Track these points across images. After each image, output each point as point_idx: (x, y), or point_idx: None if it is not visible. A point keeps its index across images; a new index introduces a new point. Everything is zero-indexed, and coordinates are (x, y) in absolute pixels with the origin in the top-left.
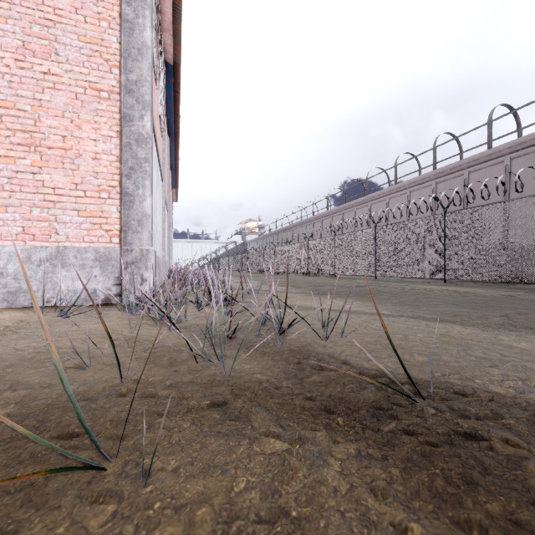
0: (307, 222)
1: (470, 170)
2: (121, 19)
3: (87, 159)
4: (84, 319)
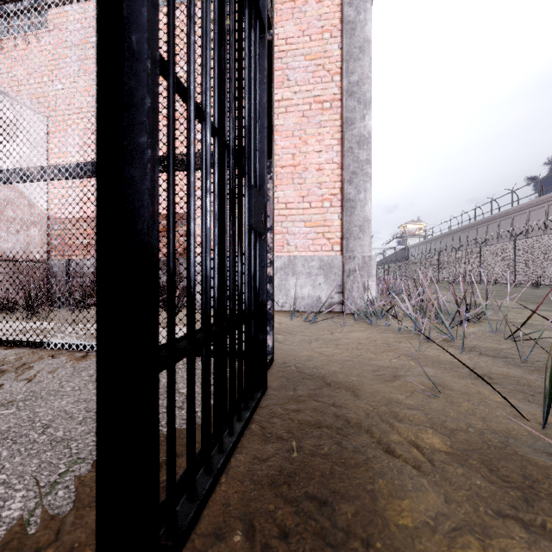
0: (500, 217)
1: None
2: (343, 23)
3: (312, 171)
4: (331, 326)
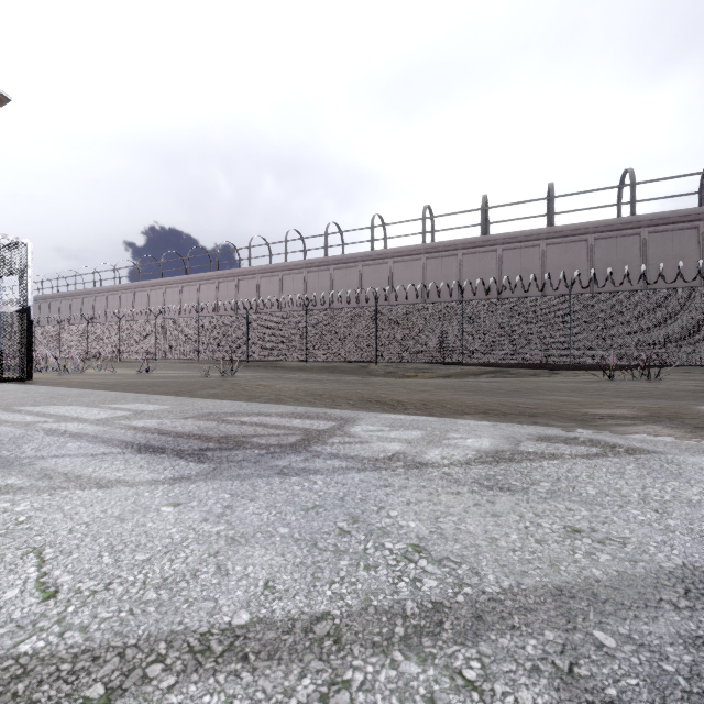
0: (85, 294)
1: (239, 279)
2: None
3: None
4: None
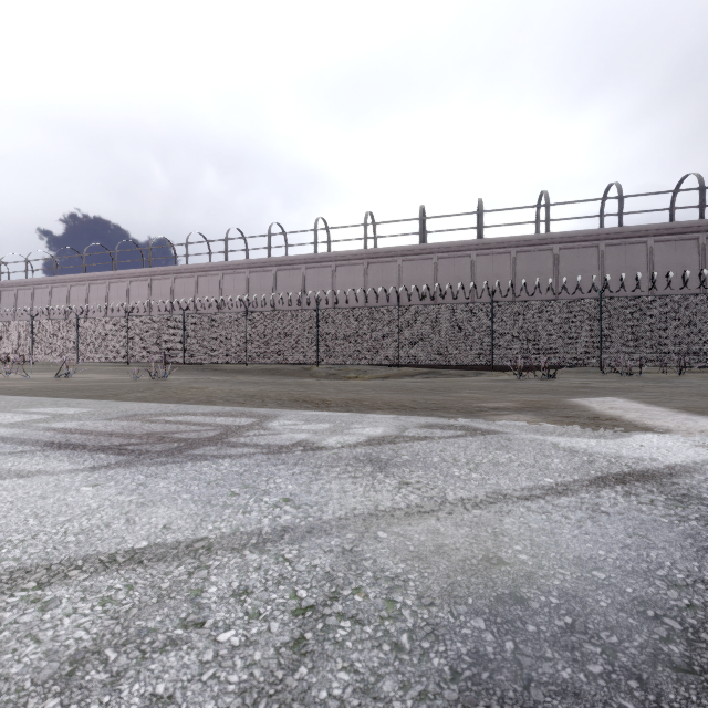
0: None
1: (175, 277)
2: None
3: None
4: None
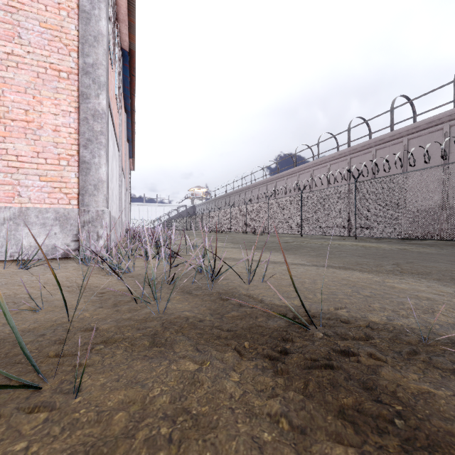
0: (246, 189)
1: (377, 148)
2: (79, 10)
3: (48, 130)
4: (43, 271)
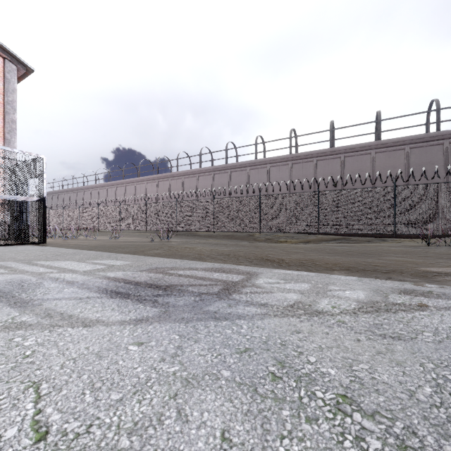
0: (78, 190)
1: (171, 179)
2: (5, 138)
3: None
4: None
